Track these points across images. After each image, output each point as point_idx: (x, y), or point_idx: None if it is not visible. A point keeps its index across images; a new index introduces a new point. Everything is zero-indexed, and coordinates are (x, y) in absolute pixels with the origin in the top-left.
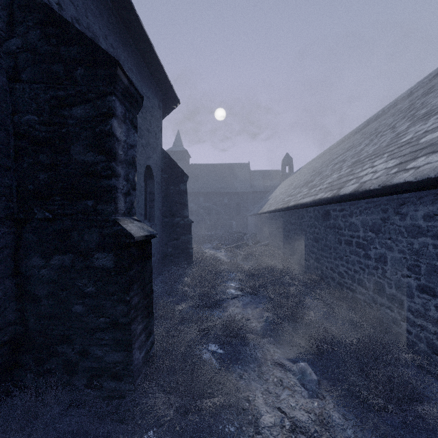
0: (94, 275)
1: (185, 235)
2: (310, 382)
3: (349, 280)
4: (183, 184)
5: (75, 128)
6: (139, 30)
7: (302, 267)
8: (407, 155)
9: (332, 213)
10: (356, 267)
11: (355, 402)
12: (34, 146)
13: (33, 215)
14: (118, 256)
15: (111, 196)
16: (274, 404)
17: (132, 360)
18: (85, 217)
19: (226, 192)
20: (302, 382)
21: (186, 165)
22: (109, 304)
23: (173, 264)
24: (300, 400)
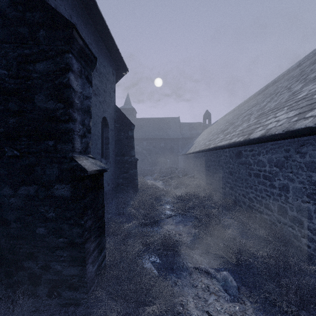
0: (54, 203)
1: (132, 169)
2: (231, 288)
3: (257, 204)
4: (130, 131)
5: (38, 80)
6: (97, 13)
7: (219, 194)
8: (304, 107)
9: (243, 152)
10: (263, 194)
11: (270, 307)
12: (4, 95)
13: (3, 153)
14: (74, 187)
15: (68, 137)
16: (203, 308)
17: (86, 273)
18: (47, 155)
19: (163, 138)
20: (225, 288)
21: (133, 119)
22: (66, 227)
23: (123, 191)
24: (224, 304)
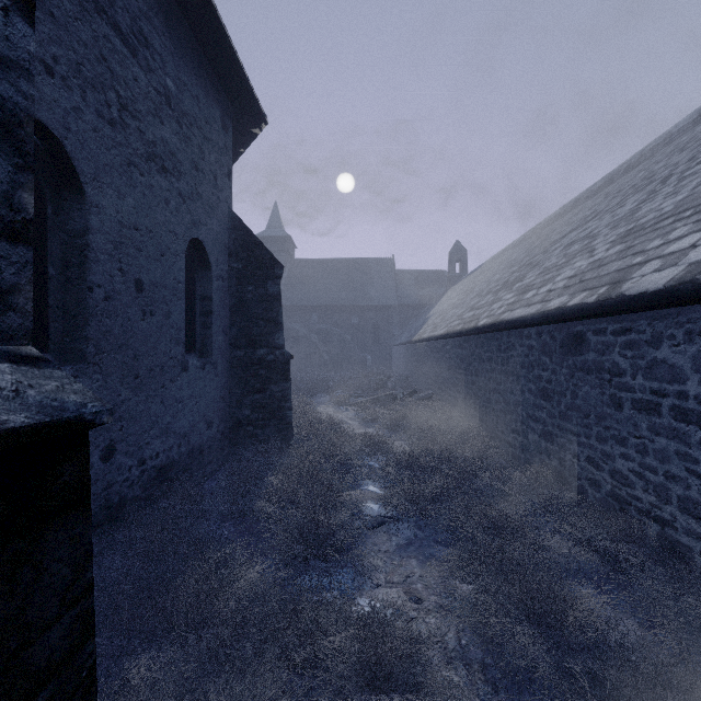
0: None
1: (278, 382)
2: None
3: (648, 494)
4: (272, 282)
5: None
6: None
7: (507, 447)
8: None
9: (591, 338)
10: (673, 467)
11: None
12: None
13: None
14: None
15: None
16: None
17: None
18: None
19: (356, 306)
20: None
21: (289, 261)
22: None
23: (253, 441)
24: None
